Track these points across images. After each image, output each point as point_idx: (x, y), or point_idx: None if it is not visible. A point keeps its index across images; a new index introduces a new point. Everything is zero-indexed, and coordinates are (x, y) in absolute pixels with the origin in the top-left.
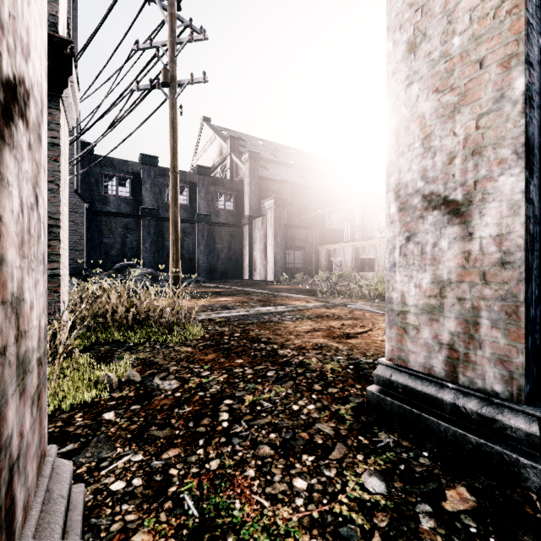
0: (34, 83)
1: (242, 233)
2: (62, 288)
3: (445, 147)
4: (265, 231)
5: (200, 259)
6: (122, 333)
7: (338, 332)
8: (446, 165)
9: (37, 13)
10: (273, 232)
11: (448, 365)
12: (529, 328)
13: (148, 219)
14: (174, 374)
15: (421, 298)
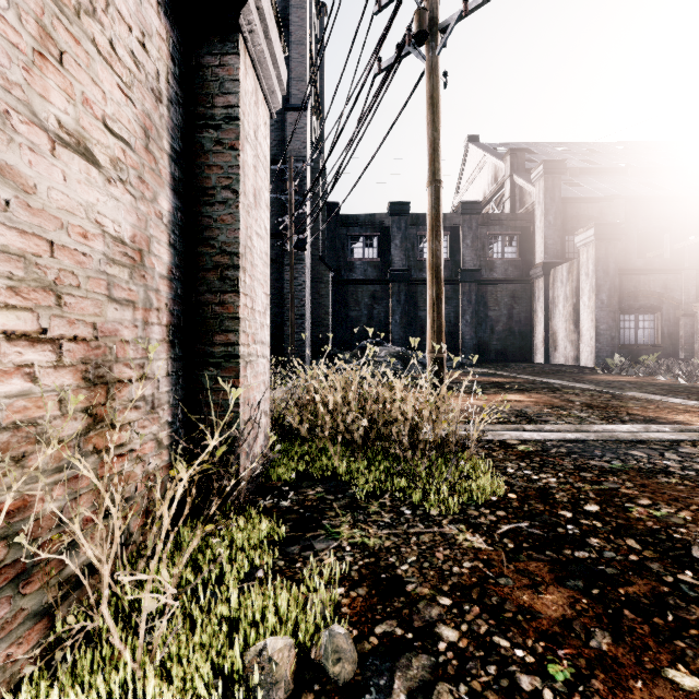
0: None
1: (530, 292)
2: (249, 379)
3: None
4: (575, 284)
5: (465, 334)
6: (348, 461)
7: None
8: None
9: None
10: (592, 285)
11: None
12: None
13: (397, 284)
14: (452, 678)
15: None
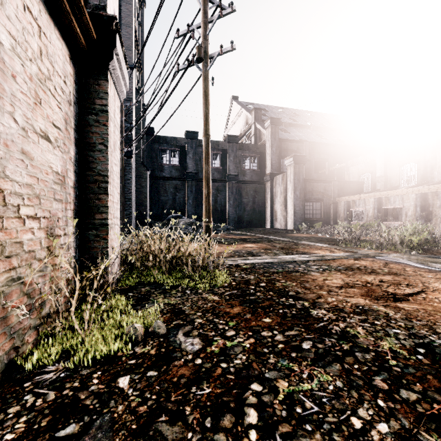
0: None
1: (264, 189)
2: (111, 236)
3: None
4: (285, 185)
5: (230, 211)
6: (161, 275)
7: (379, 291)
8: None
9: None
10: (292, 187)
11: None
12: None
13: (191, 181)
14: (198, 329)
15: None
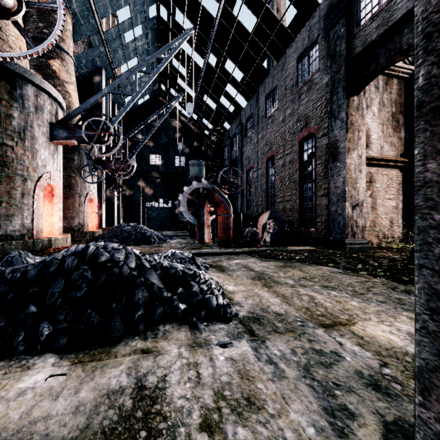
0: (360, 201)
1: None
2: None
3: None
4: None
5: None
6: None
7: None
8: None
9: (361, 193)
10: None
11: None
12: None
13: None
14: None
15: None
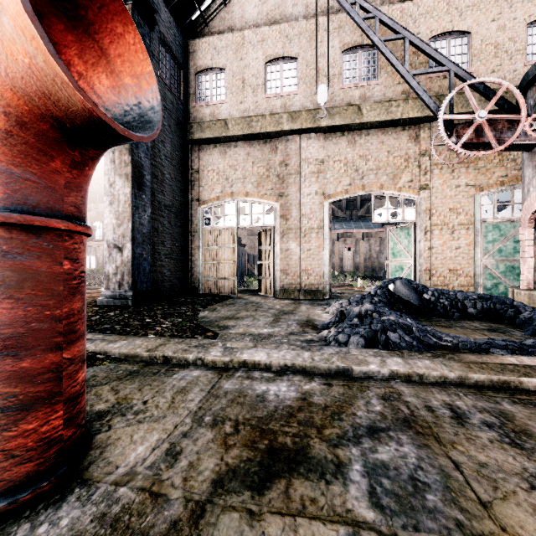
0: None
1: None
2: None
3: (118, 233)
4: None
5: None
6: None
7: (88, 296)
8: (118, 238)
9: None
10: None
11: (119, 287)
12: (133, 275)
13: None
14: None
15: (113, 271)
